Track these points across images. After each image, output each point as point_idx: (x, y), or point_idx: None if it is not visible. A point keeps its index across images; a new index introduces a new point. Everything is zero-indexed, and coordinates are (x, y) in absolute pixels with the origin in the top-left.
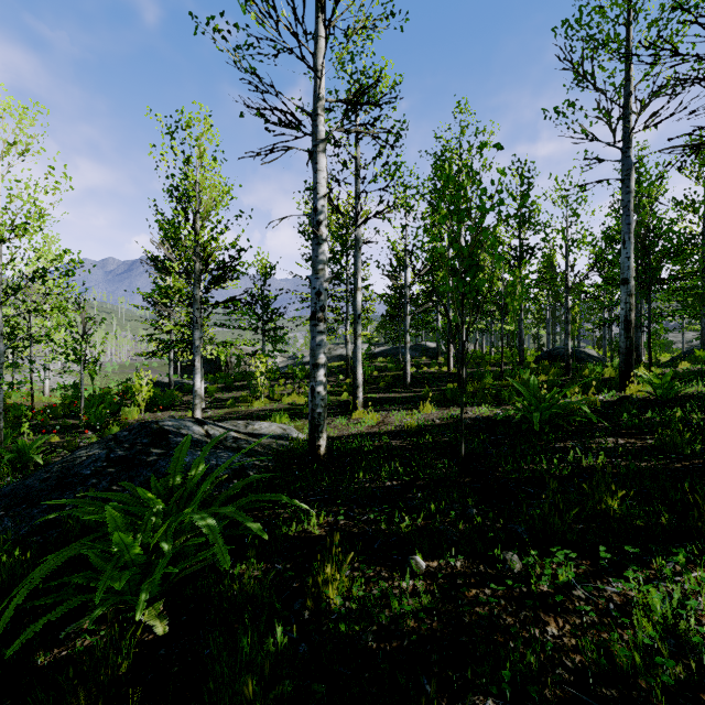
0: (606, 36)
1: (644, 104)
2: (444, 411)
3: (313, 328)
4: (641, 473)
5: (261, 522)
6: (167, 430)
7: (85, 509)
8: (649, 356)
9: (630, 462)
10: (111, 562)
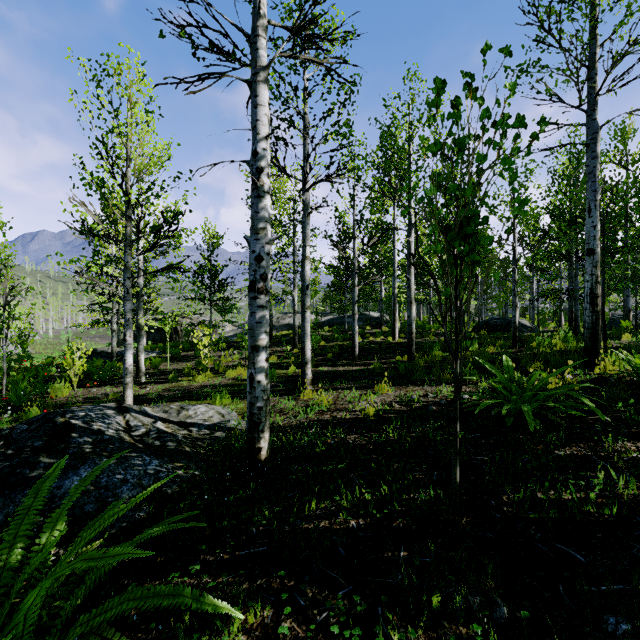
0: None
1: (616, 60)
2: (401, 391)
3: (252, 302)
4: None
5: None
6: (73, 425)
7: None
8: (603, 329)
9: None
10: None
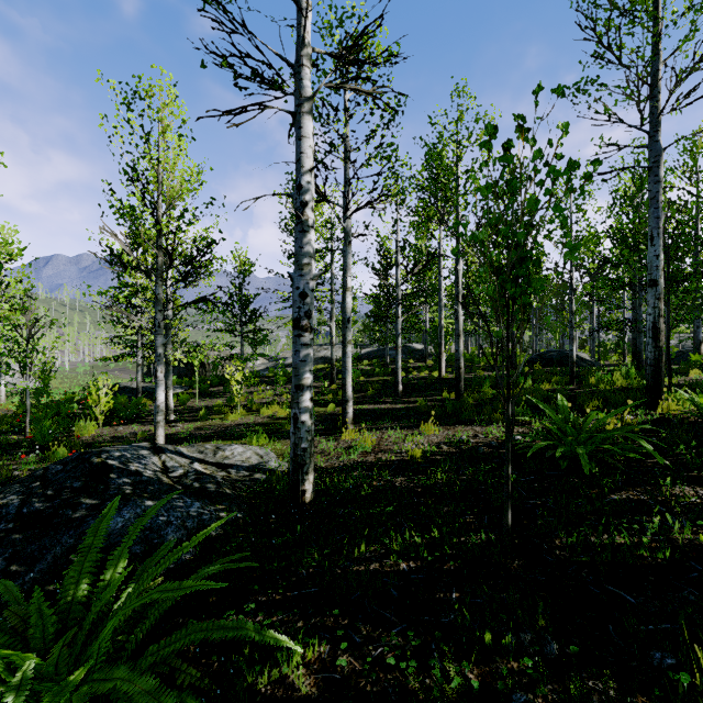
0: None
1: (680, 78)
2: (449, 432)
3: (296, 340)
4: None
5: (211, 673)
6: (110, 466)
7: None
8: (668, 365)
9: None
10: None
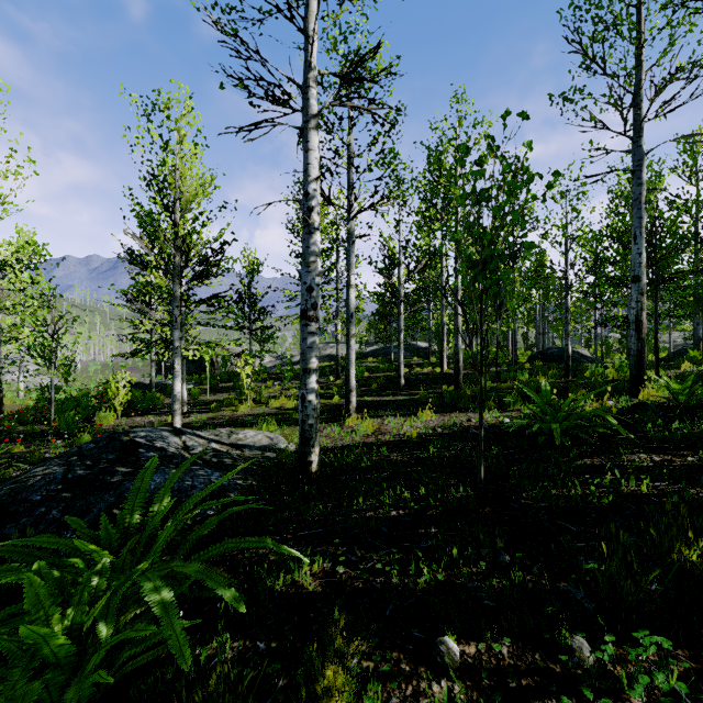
0: (620, 14)
1: (659, 88)
2: (445, 418)
3: (303, 329)
4: (699, 503)
5: (240, 575)
6: (139, 442)
7: (6, 566)
8: (655, 358)
9: (684, 489)
10: (23, 659)
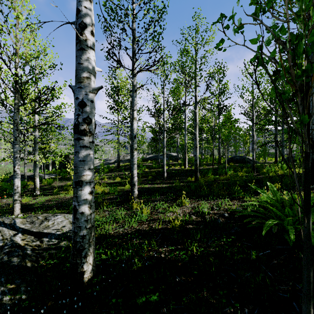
0: None
1: None
2: (195, 204)
3: (76, 142)
4: None
5: None
6: None
7: None
8: None
9: None
10: None
